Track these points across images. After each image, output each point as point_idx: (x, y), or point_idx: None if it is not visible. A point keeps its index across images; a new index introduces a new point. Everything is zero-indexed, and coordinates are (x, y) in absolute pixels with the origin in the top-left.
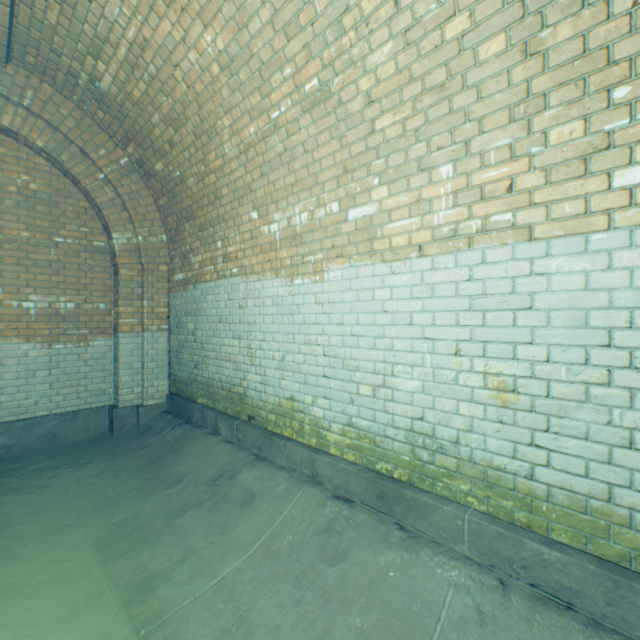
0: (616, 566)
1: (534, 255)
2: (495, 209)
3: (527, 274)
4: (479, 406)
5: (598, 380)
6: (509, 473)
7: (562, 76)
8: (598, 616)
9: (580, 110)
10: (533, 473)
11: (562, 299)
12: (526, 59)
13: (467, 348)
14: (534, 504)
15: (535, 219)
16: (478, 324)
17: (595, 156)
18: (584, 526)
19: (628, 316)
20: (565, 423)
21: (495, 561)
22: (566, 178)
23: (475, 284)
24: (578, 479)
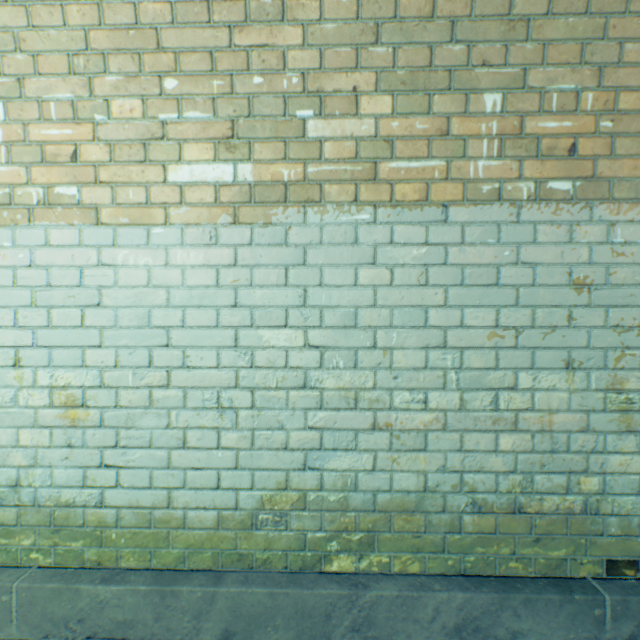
0: (172, 573)
1: (103, 242)
2: (60, 178)
3: (96, 264)
4: (46, 431)
5: (161, 382)
6: (80, 506)
7: (121, 41)
8: (150, 638)
9: (139, 88)
10: (104, 499)
11: (130, 295)
12: (82, 0)
13: (31, 356)
14: (106, 535)
15: (103, 200)
16: (44, 324)
17: (154, 144)
18: (150, 541)
19: (183, 315)
20: (134, 434)
21: (51, 629)
22: (130, 160)
23: (39, 272)
24: (145, 492)
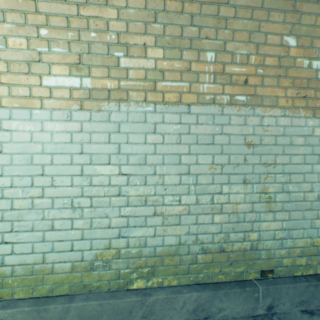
0: (45, 298)
1: (3, 117)
2: None
3: None
4: None
5: (38, 195)
6: None
7: (13, 5)
8: None
9: (25, 32)
10: (4, 261)
11: (20, 147)
12: None
13: None
14: (5, 281)
15: (3, 93)
16: None
17: (34, 64)
18: (32, 282)
19: (51, 158)
20: (22, 224)
21: None
22: (20, 72)
23: None
24: (29, 255)
